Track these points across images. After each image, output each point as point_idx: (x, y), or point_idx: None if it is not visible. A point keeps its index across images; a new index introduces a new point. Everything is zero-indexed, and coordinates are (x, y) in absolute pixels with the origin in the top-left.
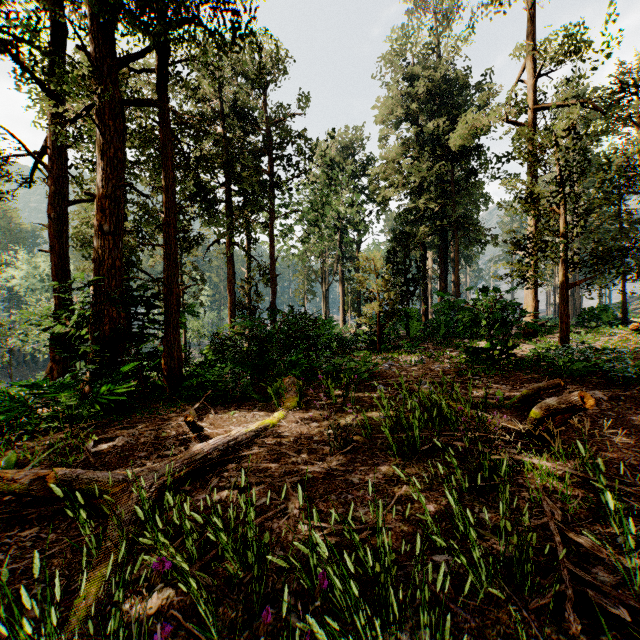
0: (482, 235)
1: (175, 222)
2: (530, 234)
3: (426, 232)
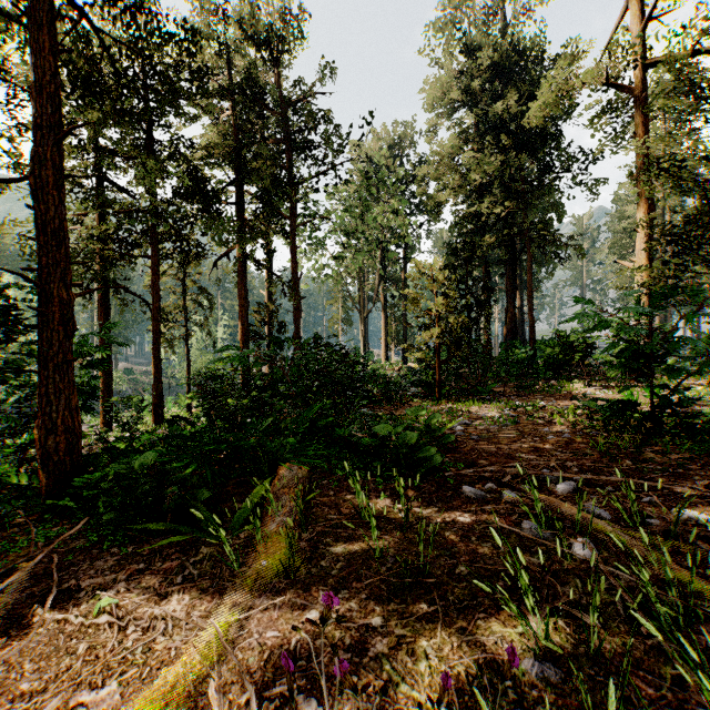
0: (564, 246)
1: (58, 158)
2: (642, 237)
3: (491, 243)
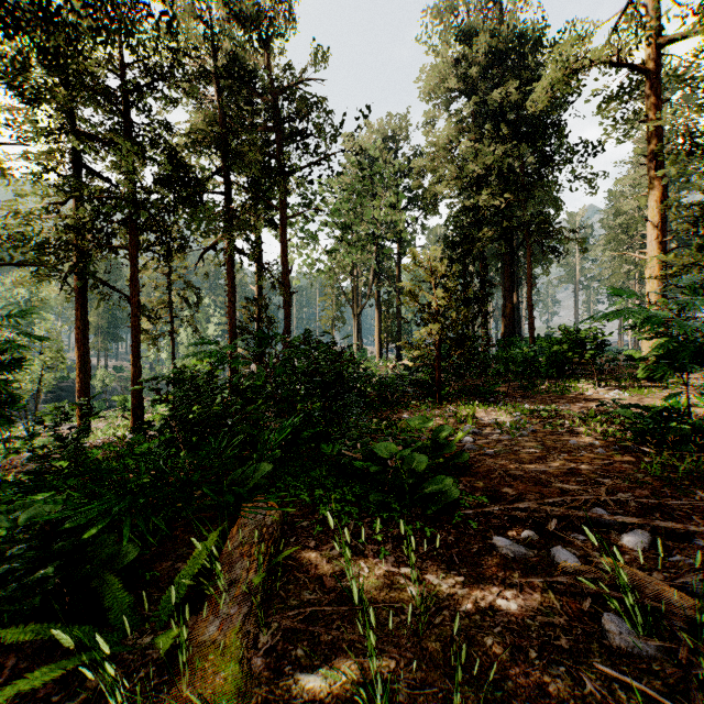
0: (565, 239)
1: None
2: (653, 228)
3: (490, 236)
